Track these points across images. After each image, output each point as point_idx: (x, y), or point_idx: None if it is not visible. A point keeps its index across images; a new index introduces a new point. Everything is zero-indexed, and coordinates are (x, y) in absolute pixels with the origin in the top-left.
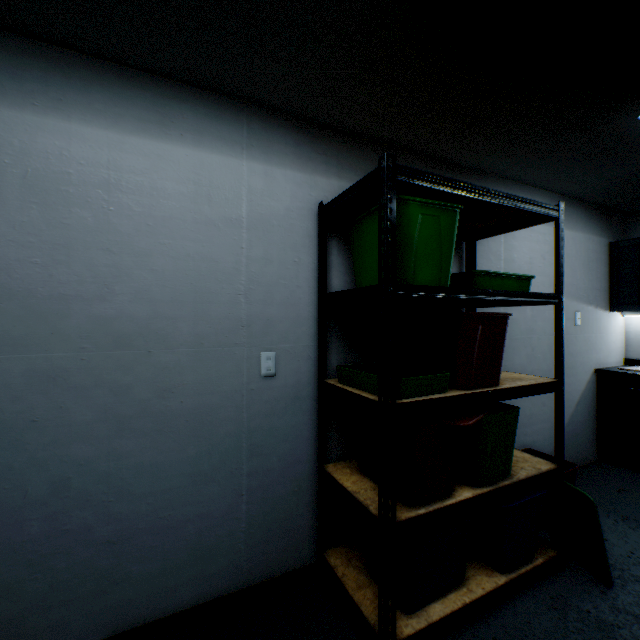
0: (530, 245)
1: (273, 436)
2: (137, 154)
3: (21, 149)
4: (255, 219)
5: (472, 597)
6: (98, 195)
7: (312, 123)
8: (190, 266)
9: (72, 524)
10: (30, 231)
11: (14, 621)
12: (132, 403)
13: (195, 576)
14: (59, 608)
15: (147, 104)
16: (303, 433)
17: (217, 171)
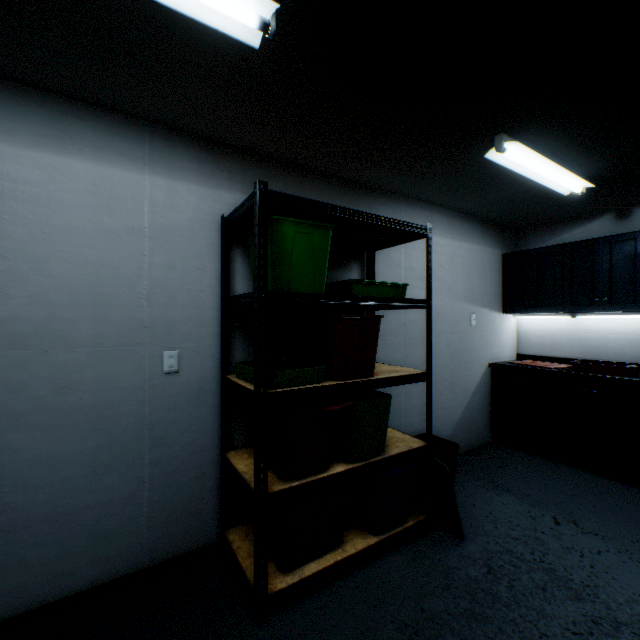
0: None
1: (176, 427)
2: (33, 167)
3: None
4: (158, 229)
5: (344, 555)
6: None
7: (216, 143)
8: (90, 272)
9: None
10: None
11: None
12: (28, 399)
13: (95, 559)
14: None
15: (44, 120)
16: (207, 424)
17: (118, 184)
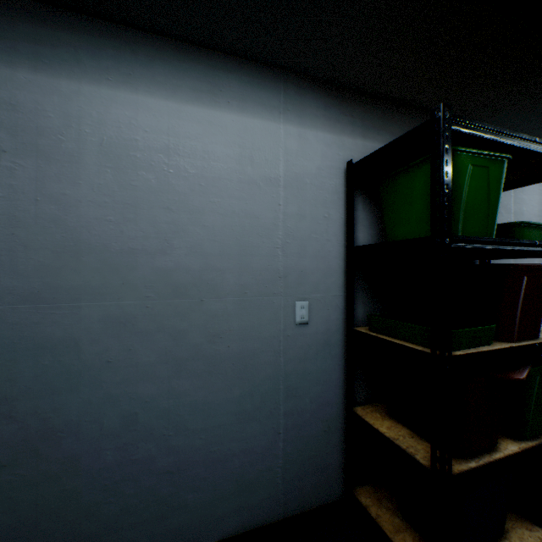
0: (538, 198)
1: (306, 379)
2: (191, 121)
3: (98, 120)
4: (290, 178)
5: None
6: (160, 159)
7: (340, 87)
8: (235, 222)
9: (139, 454)
10: (105, 192)
11: (93, 539)
12: (187, 347)
13: (239, 506)
14: (128, 529)
15: (200, 75)
16: (332, 377)
17: (258, 134)
